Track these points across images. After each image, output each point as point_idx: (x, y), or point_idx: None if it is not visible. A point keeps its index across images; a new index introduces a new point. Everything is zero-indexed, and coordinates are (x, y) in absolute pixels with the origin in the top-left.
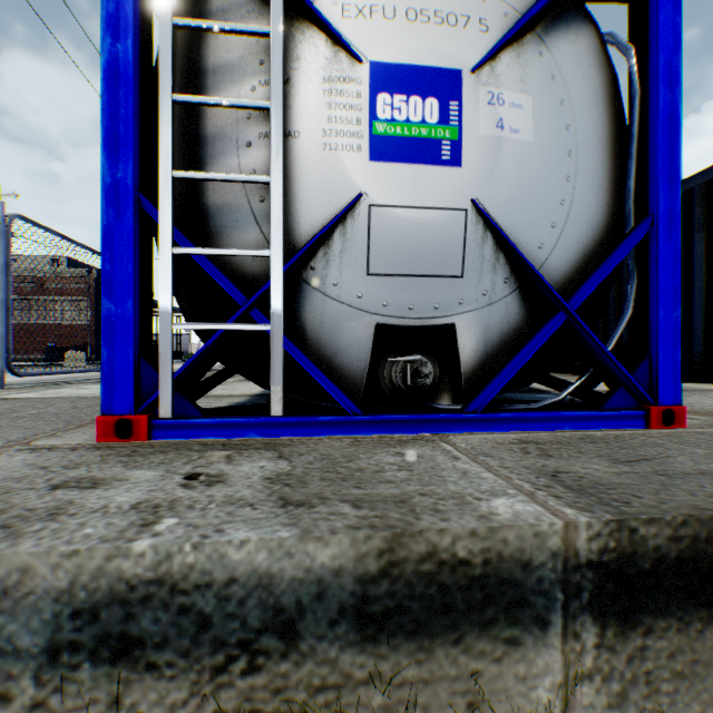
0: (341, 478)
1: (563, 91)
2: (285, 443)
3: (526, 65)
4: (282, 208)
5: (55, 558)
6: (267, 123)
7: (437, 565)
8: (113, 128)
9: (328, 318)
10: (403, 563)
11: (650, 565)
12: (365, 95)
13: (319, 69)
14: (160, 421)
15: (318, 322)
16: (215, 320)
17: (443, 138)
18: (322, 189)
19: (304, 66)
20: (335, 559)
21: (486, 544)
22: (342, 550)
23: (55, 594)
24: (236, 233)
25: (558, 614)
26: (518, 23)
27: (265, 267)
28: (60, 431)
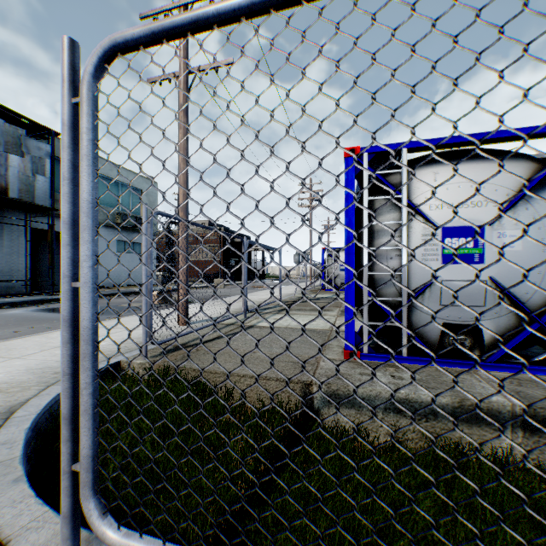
0: (439, 383)
1: (539, 222)
2: (410, 367)
3: (517, 216)
4: (406, 283)
5: (385, 391)
6: (399, 251)
7: (473, 407)
8: (348, 259)
9: (421, 319)
10: (463, 405)
11: (540, 419)
12: (439, 239)
13: (419, 231)
14: (363, 354)
15: (417, 321)
16: (375, 317)
17: (474, 253)
18: (421, 275)
19: (413, 230)
20: (446, 402)
21: (487, 405)
22: (448, 400)
23: (385, 398)
24: (385, 288)
25: (509, 426)
26: (512, 201)
27: (397, 301)
28: (322, 351)
